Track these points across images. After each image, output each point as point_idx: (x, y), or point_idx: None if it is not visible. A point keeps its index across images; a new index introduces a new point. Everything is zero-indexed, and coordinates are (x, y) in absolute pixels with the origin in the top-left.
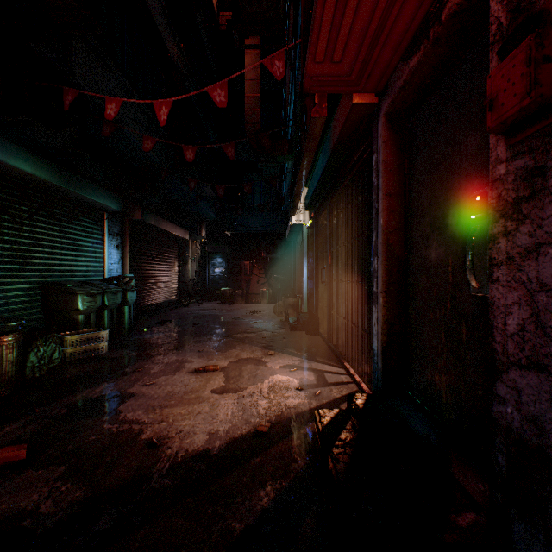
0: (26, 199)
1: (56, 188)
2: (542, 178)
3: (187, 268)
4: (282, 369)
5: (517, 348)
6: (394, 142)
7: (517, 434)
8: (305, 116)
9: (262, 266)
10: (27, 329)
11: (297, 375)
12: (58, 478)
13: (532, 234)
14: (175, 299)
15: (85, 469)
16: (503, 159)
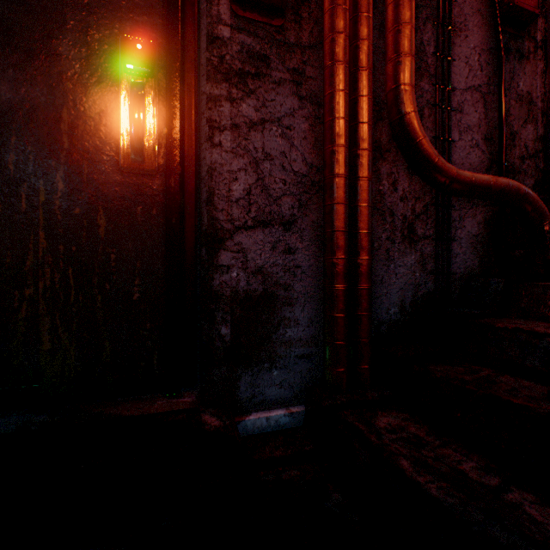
0: None
1: None
2: (267, 67)
3: None
4: None
5: (244, 212)
6: None
7: (244, 293)
8: None
9: None
10: None
11: None
12: None
13: (259, 110)
14: None
15: None
16: (228, 23)
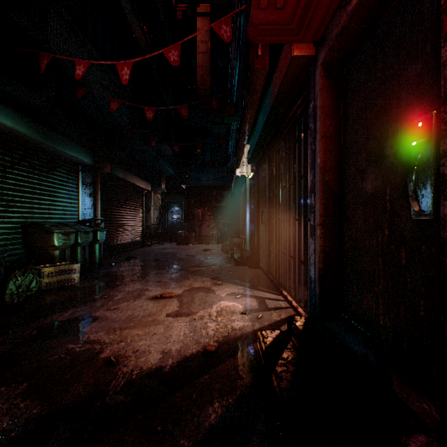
0: (9, 151)
1: (35, 142)
2: None
3: (150, 215)
4: (228, 296)
5: None
6: (330, 89)
7: None
8: (249, 73)
9: (212, 213)
10: (9, 262)
11: (242, 301)
12: (18, 395)
13: None
14: (140, 240)
15: (45, 386)
16: None
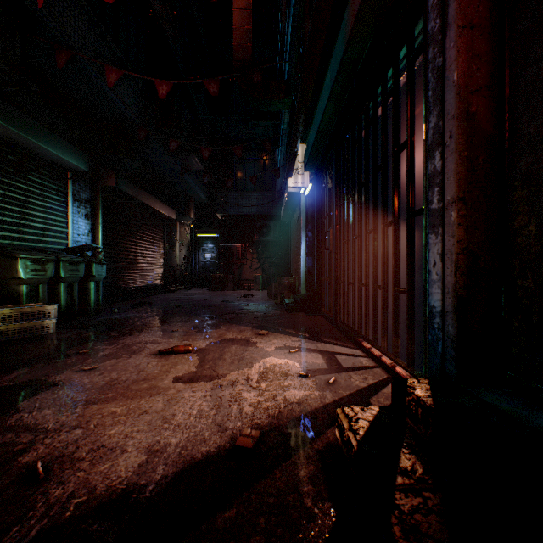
0: None
1: None
2: None
3: (175, 252)
4: (278, 351)
5: None
6: None
7: None
8: None
9: (255, 250)
10: None
11: (300, 358)
12: None
13: None
14: (160, 284)
15: None
16: None
